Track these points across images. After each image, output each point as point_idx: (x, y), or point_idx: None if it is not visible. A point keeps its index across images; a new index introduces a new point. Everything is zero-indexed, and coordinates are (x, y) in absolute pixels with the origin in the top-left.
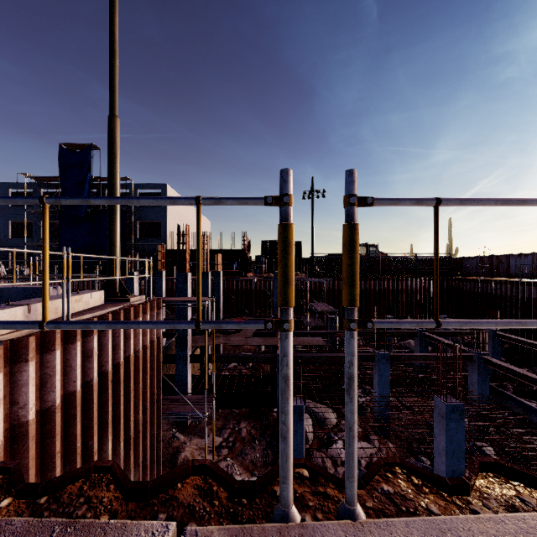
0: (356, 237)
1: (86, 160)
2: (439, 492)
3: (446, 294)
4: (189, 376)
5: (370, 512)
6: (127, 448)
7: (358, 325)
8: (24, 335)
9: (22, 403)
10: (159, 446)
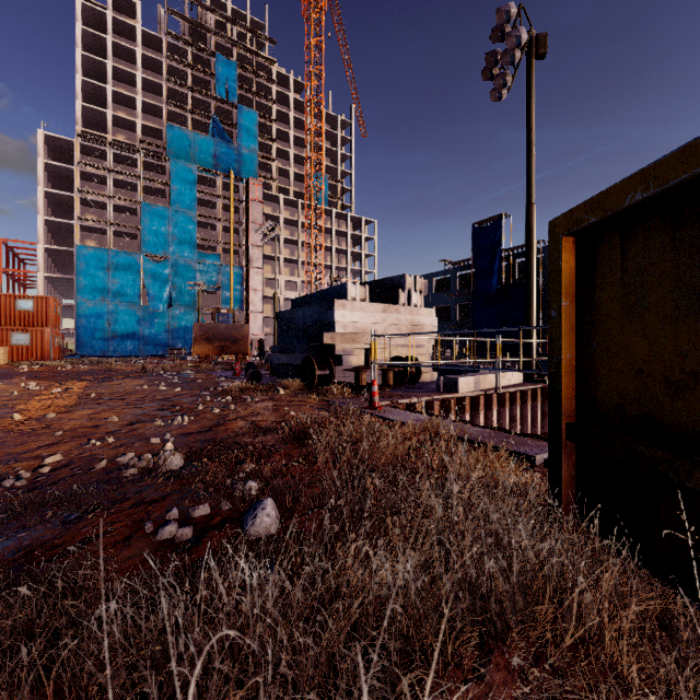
0: None
1: (496, 233)
2: None
3: None
4: None
5: None
6: None
7: None
8: (475, 395)
9: None
10: None
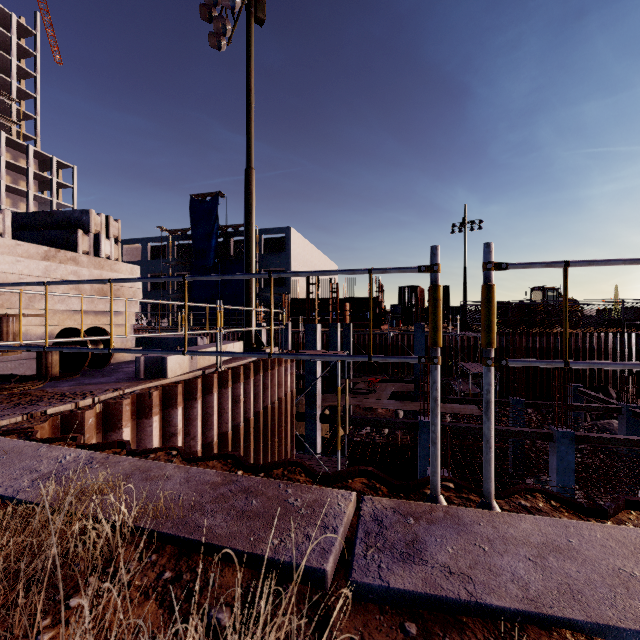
0: (492, 295)
1: (214, 209)
2: (576, 513)
3: None
4: (318, 437)
5: (506, 511)
6: None
7: (494, 362)
8: (191, 377)
9: (192, 435)
10: None
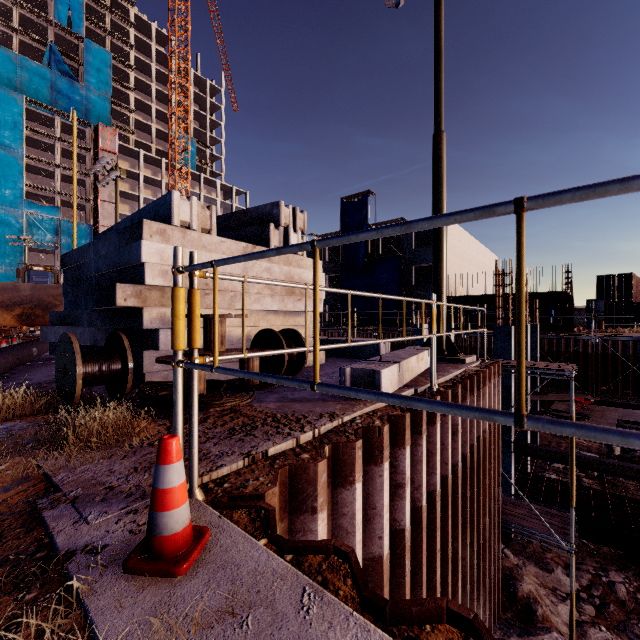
0: None
1: (363, 209)
2: None
3: None
4: (512, 470)
5: None
6: (476, 559)
7: None
8: None
9: (416, 483)
10: (498, 564)
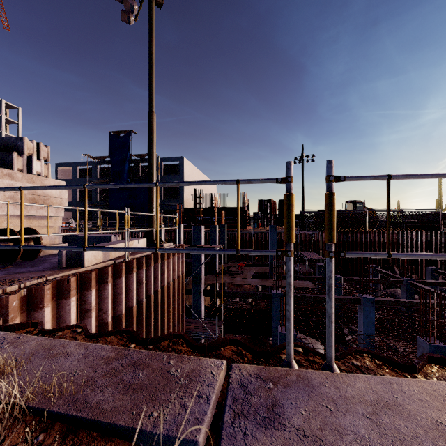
0: (333, 201)
1: (127, 142)
2: (394, 369)
3: (435, 246)
4: (202, 306)
5: (343, 371)
6: None
7: (335, 255)
8: (104, 266)
9: (104, 310)
10: None
